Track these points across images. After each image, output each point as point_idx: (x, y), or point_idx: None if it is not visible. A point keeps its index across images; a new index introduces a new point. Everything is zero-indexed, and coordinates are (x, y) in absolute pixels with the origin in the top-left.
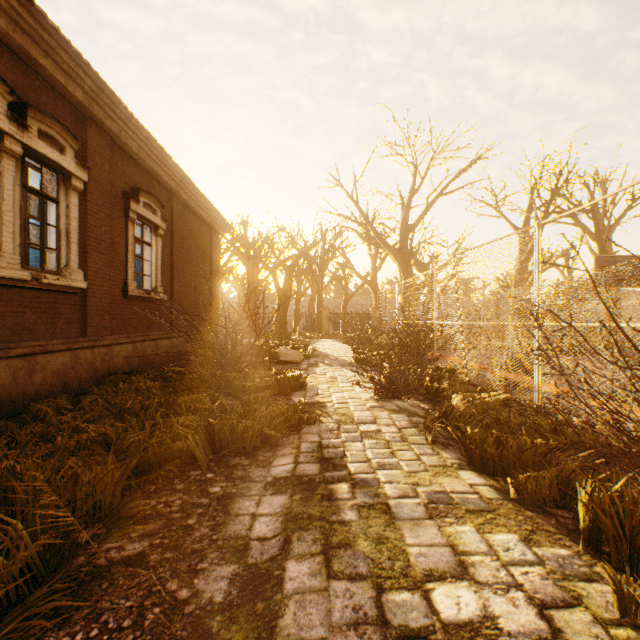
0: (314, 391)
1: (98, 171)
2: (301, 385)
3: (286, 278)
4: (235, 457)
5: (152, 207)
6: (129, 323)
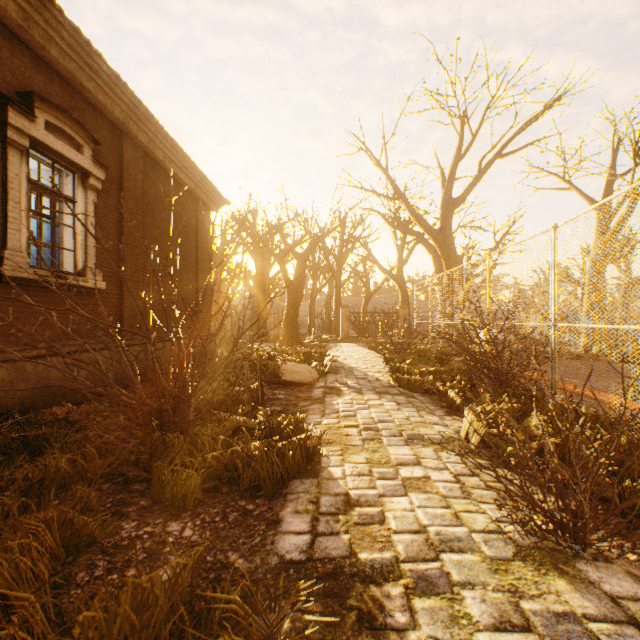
0: (338, 484)
1: None
2: (310, 454)
3: (297, 269)
4: None
5: (72, 138)
6: (13, 326)
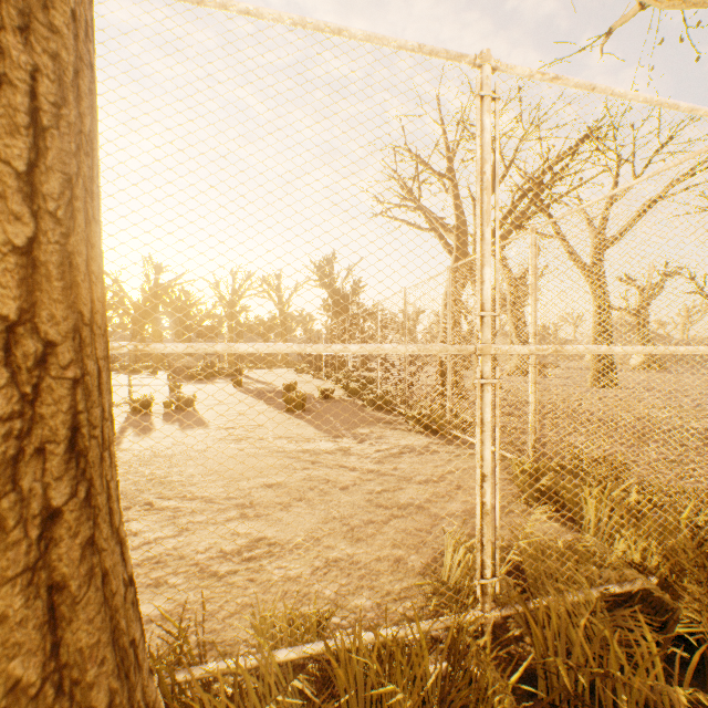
0: None
1: None
2: None
3: None
4: None
5: None
6: None
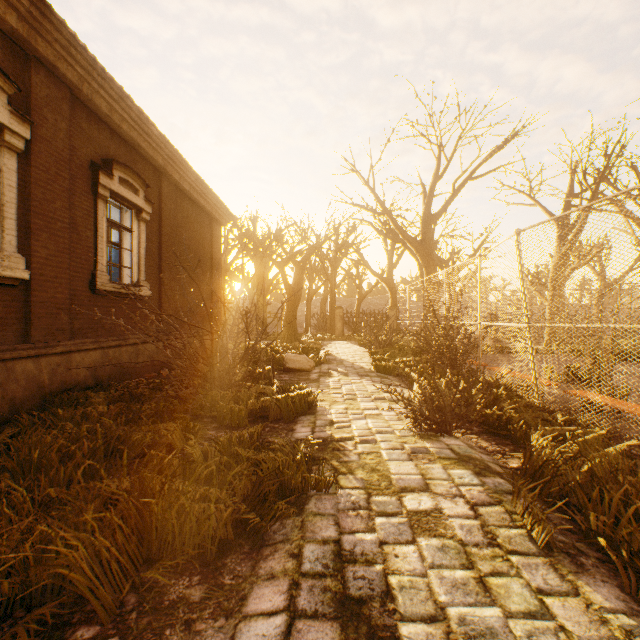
0: (327, 416)
1: (49, 129)
2: (310, 405)
3: (296, 274)
4: (181, 576)
5: (132, 185)
6: (99, 324)
